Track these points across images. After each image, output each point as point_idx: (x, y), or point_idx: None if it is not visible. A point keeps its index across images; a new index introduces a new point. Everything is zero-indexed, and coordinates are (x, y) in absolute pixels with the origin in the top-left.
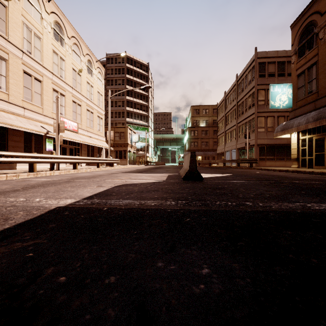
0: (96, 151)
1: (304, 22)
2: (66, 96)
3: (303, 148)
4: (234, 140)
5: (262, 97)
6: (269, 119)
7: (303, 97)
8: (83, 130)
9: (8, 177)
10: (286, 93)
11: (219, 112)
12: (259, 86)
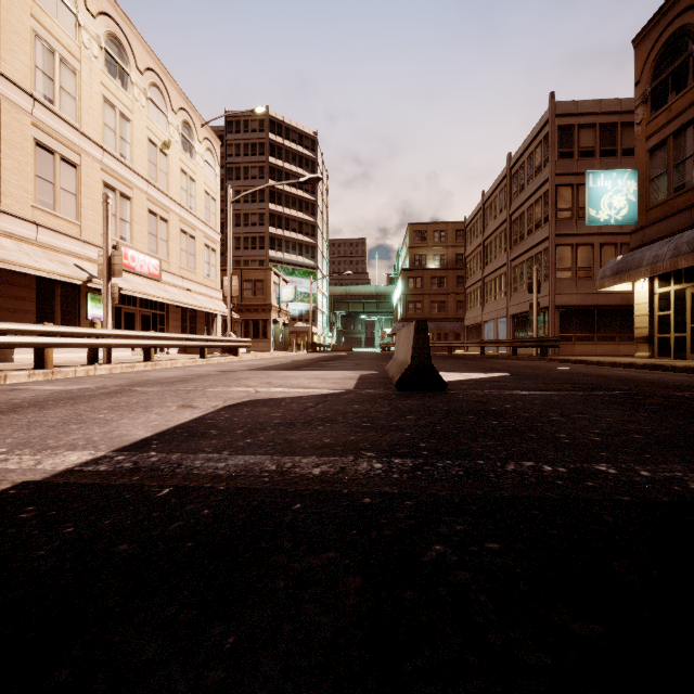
0: (202, 320)
1: (665, 29)
2: (135, 199)
3: (664, 314)
4: (503, 297)
5: (565, 201)
6: (582, 252)
7: (663, 199)
8: (172, 275)
9: None
10: (622, 191)
11: (469, 237)
12: (559, 178)
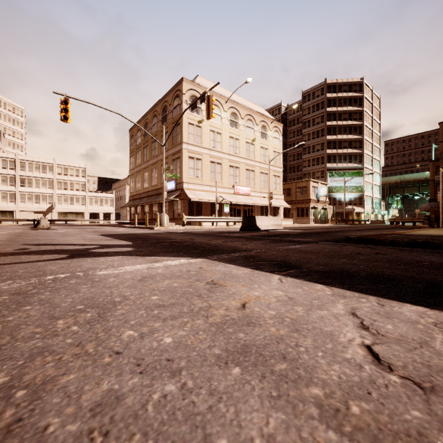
0: (271, 209)
1: None
2: (240, 167)
3: None
4: None
5: None
6: None
7: None
8: (256, 192)
9: (190, 228)
10: None
11: None
12: None
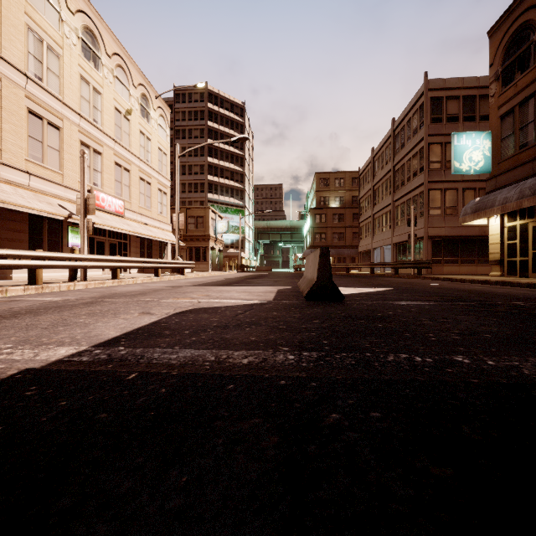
0: (156, 247)
1: (513, 24)
2: (105, 154)
3: (511, 242)
4: (388, 229)
5: (436, 156)
6: (449, 194)
7: (511, 154)
8: (133, 213)
9: None
10: (480, 148)
11: (362, 183)
12: (431, 137)
